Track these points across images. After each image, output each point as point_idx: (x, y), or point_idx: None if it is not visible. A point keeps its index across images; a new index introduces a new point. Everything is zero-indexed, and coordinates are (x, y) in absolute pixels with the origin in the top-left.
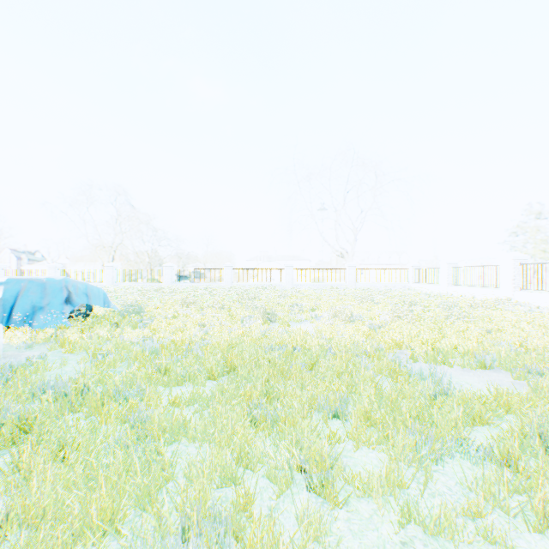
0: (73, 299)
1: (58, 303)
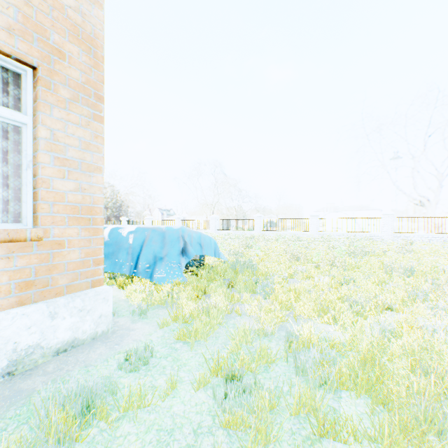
0: (188, 250)
1: (175, 254)
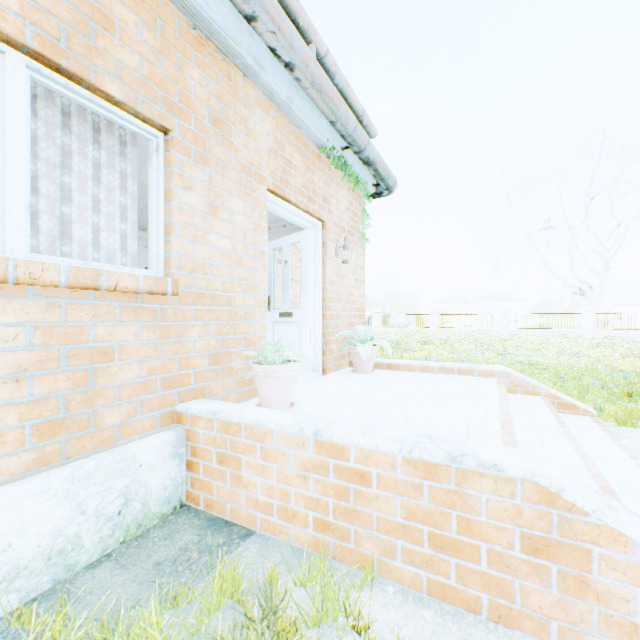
0: None
1: None
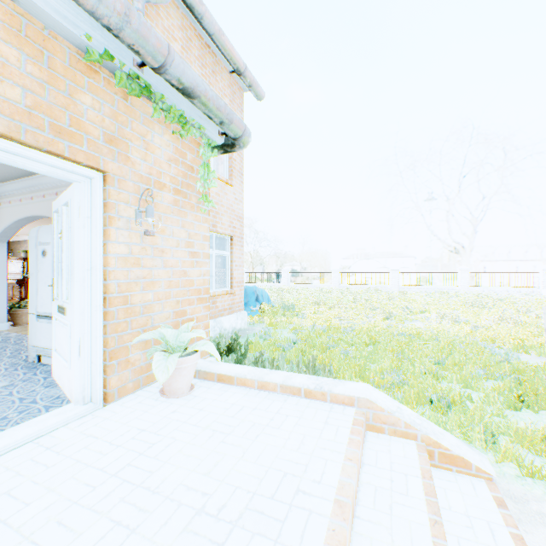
0: (259, 299)
1: (252, 301)
